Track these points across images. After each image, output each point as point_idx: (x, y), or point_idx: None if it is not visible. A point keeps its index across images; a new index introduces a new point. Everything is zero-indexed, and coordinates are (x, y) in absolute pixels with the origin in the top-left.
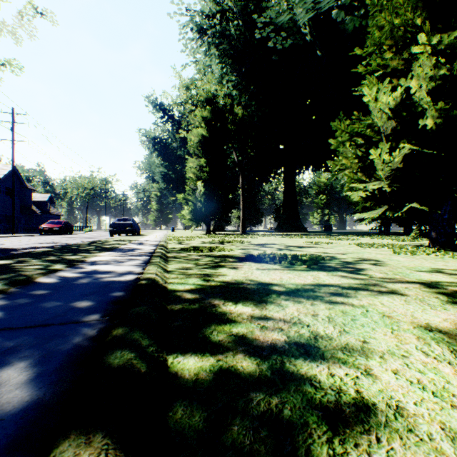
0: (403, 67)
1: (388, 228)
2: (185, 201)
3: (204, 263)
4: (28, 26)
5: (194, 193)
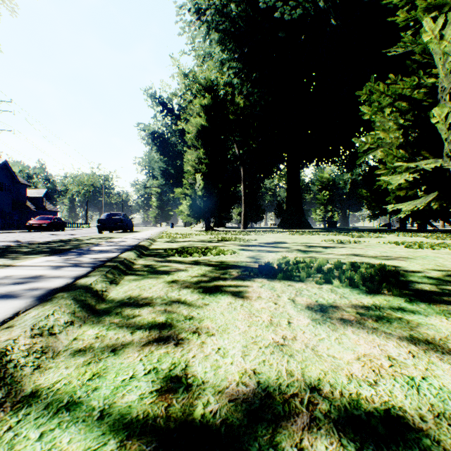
0: None
1: (404, 225)
2: (183, 196)
3: (186, 281)
4: (10, 2)
5: (193, 187)
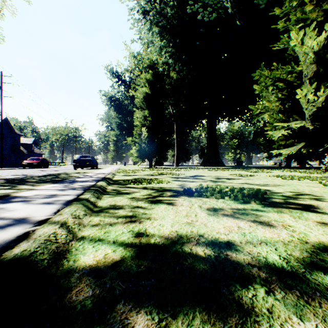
0: (320, 20)
1: (289, 163)
2: (133, 143)
3: (140, 198)
4: (11, 7)
5: (140, 137)
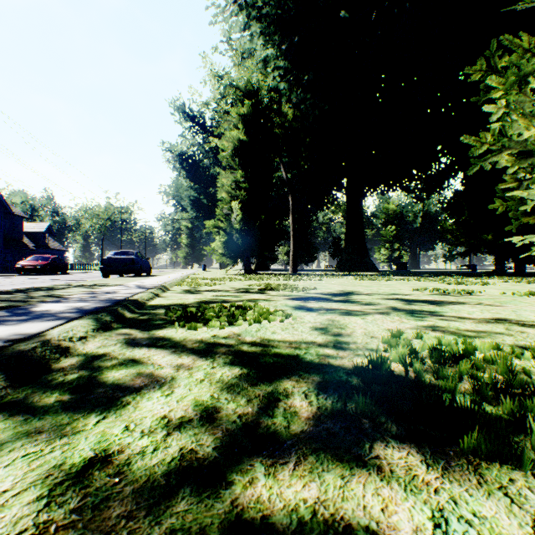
0: None
1: (502, 266)
2: (216, 230)
3: (130, 475)
4: None
5: (228, 219)
